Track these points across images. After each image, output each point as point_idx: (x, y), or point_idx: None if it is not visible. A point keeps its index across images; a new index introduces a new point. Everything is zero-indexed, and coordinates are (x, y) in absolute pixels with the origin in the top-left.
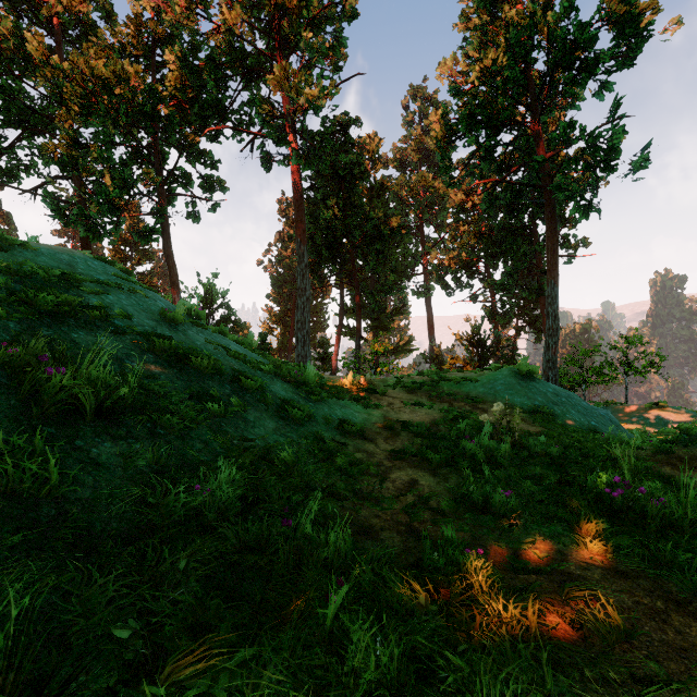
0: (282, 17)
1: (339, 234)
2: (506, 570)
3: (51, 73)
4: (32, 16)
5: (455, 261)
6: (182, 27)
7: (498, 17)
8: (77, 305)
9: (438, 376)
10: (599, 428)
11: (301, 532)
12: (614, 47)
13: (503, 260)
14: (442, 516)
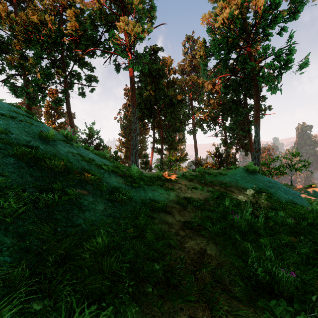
0: None
1: (152, 103)
2: None
3: (9, 21)
4: None
5: (208, 117)
6: None
7: None
8: None
9: (204, 172)
10: (295, 201)
11: None
12: (288, 8)
13: (230, 117)
14: (238, 302)
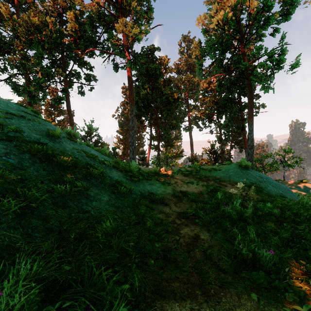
0: None
1: (149, 101)
2: None
3: (12, 23)
4: None
5: (203, 115)
6: (75, 1)
7: None
8: None
9: (199, 167)
10: (284, 195)
11: None
12: (281, 10)
13: (225, 114)
14: (225, 273)
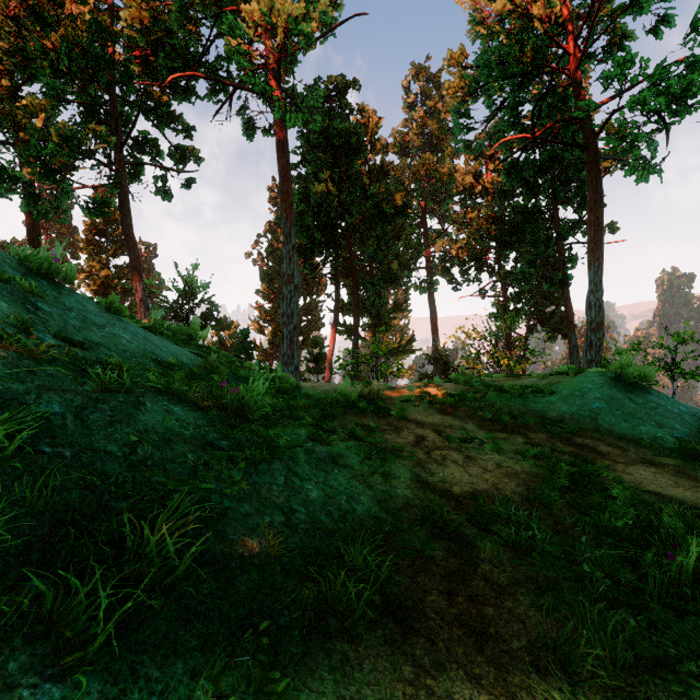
0: None
1: (333, 214)
2: None
3: None
4: None
5: (464, 251)
6: None
7: None
8: None
9: (480, 383)
10: None
11: None
12: None
13: (517, 250)
14: None
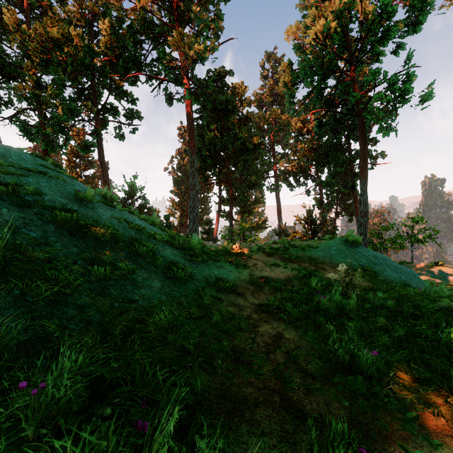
0: (180, 1)
1: (218, 148)
2: None
3: (20, 36)
4: None
5: (296, 168)
6: (110, 5)
7: (326, 0)
8: None
9: (288, 244)
10: (408, 282)
11: (154, 447)
12: (407, 18)
13: (328, 167)
14: (313, 379)
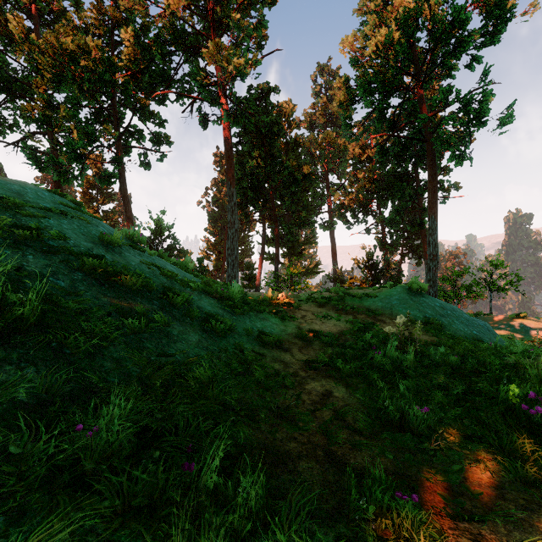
0: (216, 5)
1: (261, 179)
2: (442, 514)
3: (28, 47)
4: (14, 4)
5: (354, 202)
6: (134, 11)
7: (389, 4)
8: (11, 226)
9: (343, 292)
10: (480, 336)
11: (202, 483)
12: (483, 27)
13: (391, 201)
14: (360, 436)
